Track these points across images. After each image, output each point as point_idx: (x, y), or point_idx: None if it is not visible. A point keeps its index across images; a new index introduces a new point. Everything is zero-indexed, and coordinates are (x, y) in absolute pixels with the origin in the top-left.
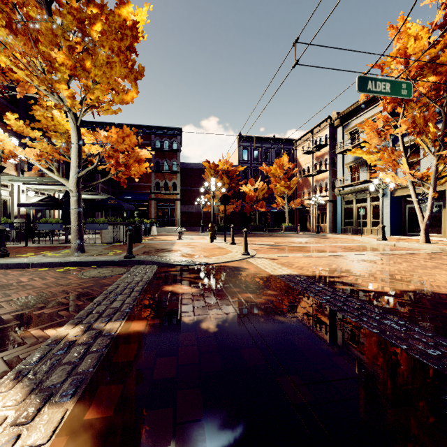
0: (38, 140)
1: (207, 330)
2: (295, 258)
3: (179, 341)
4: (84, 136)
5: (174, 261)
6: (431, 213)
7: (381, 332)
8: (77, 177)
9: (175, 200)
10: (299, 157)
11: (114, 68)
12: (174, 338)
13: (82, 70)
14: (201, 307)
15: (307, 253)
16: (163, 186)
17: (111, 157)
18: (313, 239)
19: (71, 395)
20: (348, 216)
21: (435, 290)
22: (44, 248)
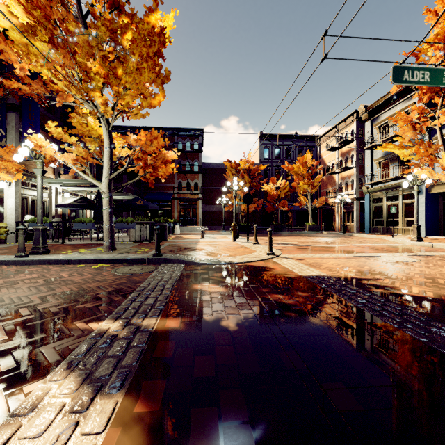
0: (74, 145)
1: (241, 330)
2: (323, 259)
3: (215, 340)
4: (115, 140)
5: (199, 260)
6: None
7: (430, 341)
8: (109, 179)
9: (197, 199)
10: (323, 154)
11: (143, 74)
12: (210, 337)
13: (114, 77)
14: (232, 307)
15: (335, 254)
16: (185, 186)
17: (140, 159)
18: (339, 238)
19: (119, 387)
20: (377, 215)
21: None
22: (79, 246)
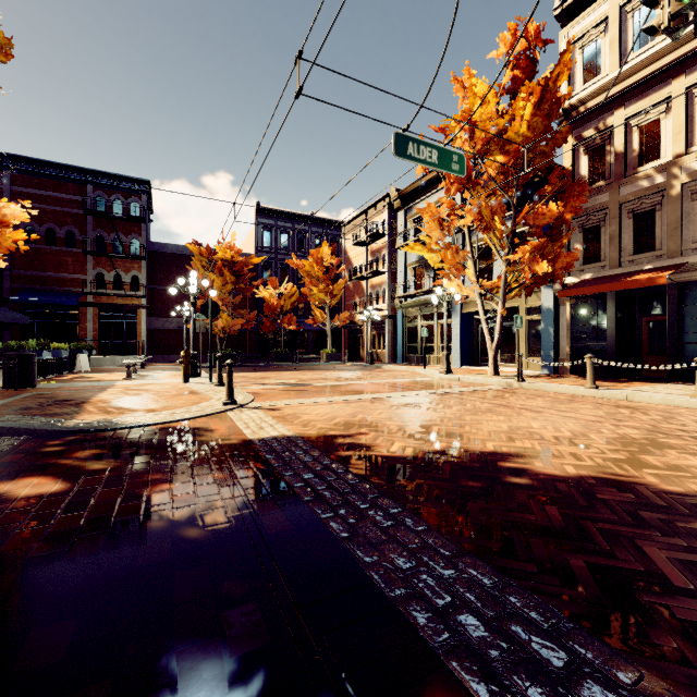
0: None
1: None
2: (311, 406)
3: None
4: None
5: (72, 424)
6: (500, 336)
7: (350, 536)
8: None
9: (137, 307)
10: (350, 249)
11: None
12: None
13: None
14: (35, 528)
15: (335, 397)
16: (113, 282)
17: None
18: (361, 372)
19: None
20: (411, 339)
21: (470, 446)
22: None
